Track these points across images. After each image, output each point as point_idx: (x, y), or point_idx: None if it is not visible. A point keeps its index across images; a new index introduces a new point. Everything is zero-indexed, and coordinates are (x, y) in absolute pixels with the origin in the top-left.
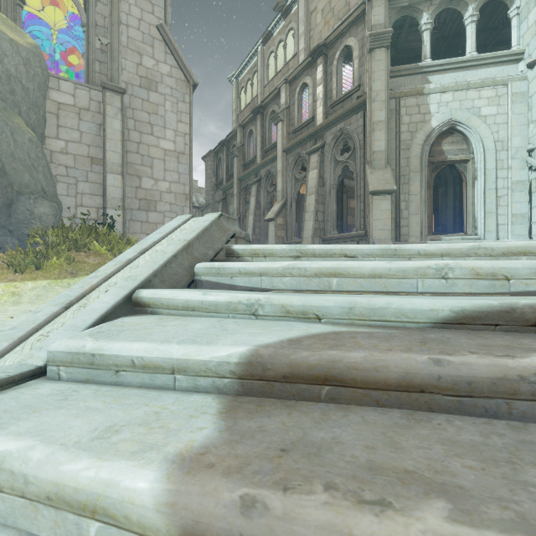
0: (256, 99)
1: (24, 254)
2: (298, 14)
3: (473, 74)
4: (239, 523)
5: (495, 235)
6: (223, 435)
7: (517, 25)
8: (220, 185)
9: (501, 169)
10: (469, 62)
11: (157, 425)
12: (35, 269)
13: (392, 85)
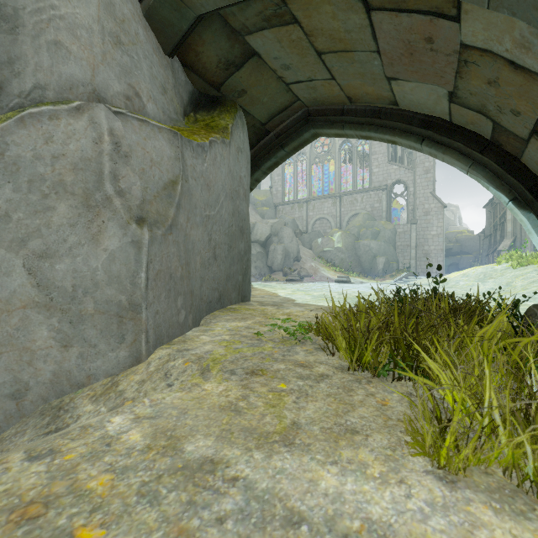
0: None
1: (391, 275)
2: None
3: None
4: None
5: None
6: None
7: None
8: None
9: None
10: None
11: None
12: (392, 278)
13: None
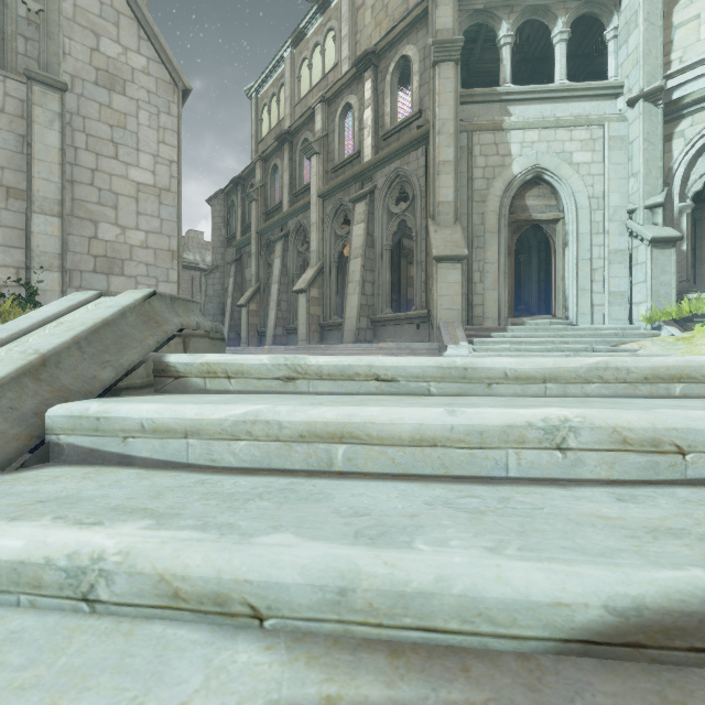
0: (284, 122)
1: None
2: (340, 9)
3: (563, 108)
4: None
5: (589, 319)
6: None
7: (615, 51)
8: (233, 240)
9: (596, 234)
10: (558, 92)
11: None
12: None
13: (463, 115)
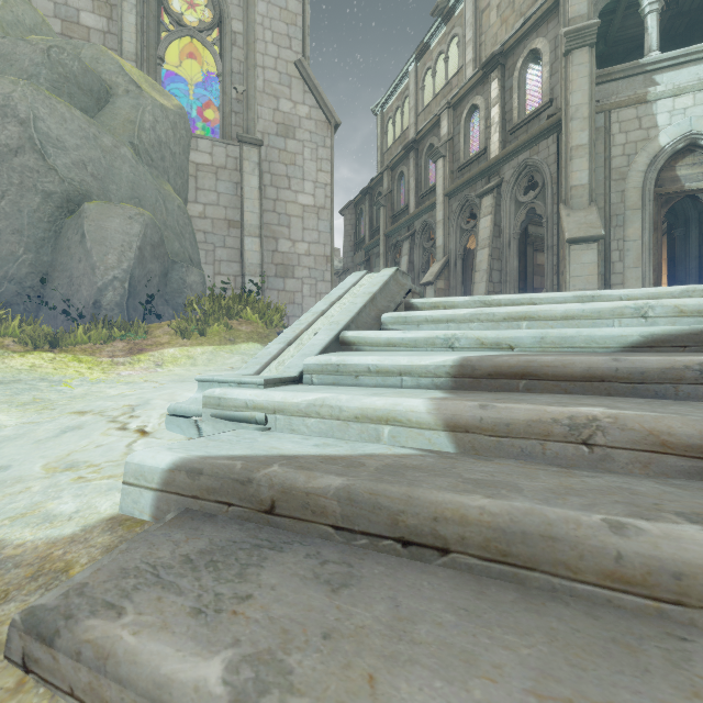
0: (408, 131)
1: (187, 321)
2: (464, 16)
3: None
4: (480, 412)
5: None
6: (453, 396)
7: None
8: (362, 244)
9: None
10: None
11: (405, 394)
12: (199, 335)
13: (599, 95)
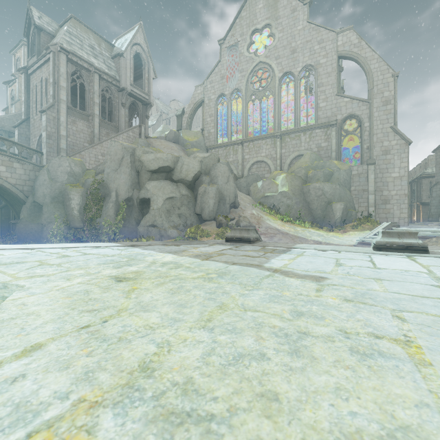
0: None
1: (353, 226)
2: None
3: None
4: None
5: None
6: None
7: None
8: None
9: None
10: None
11: None
12: (356, 229)
13: None
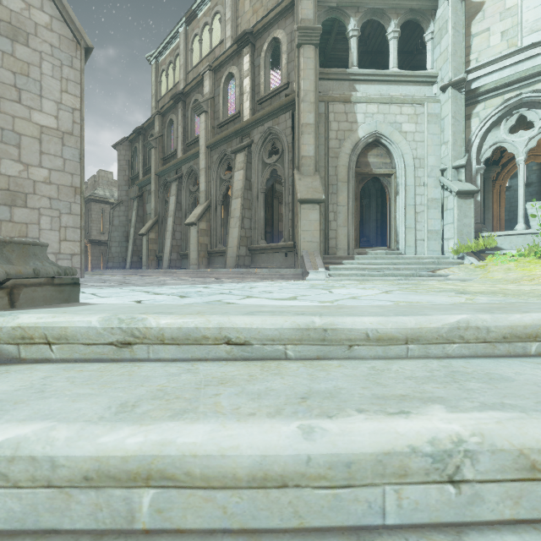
0: (179, 85)
1: None
2: None
3: (395, 89)
4: None
5: (414, 250)
6: None
7: (432, 49)
8: (136, 179)
9: (419, 186)
10: (392, 76)
11: None
12: None
13: (321, 88)
